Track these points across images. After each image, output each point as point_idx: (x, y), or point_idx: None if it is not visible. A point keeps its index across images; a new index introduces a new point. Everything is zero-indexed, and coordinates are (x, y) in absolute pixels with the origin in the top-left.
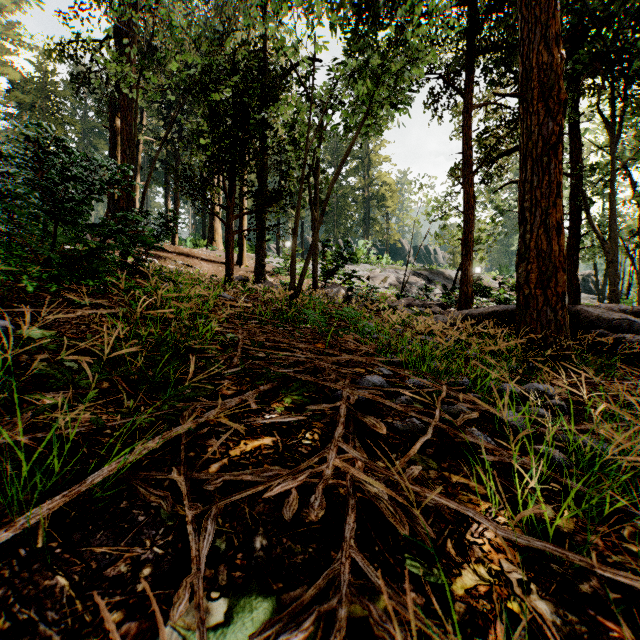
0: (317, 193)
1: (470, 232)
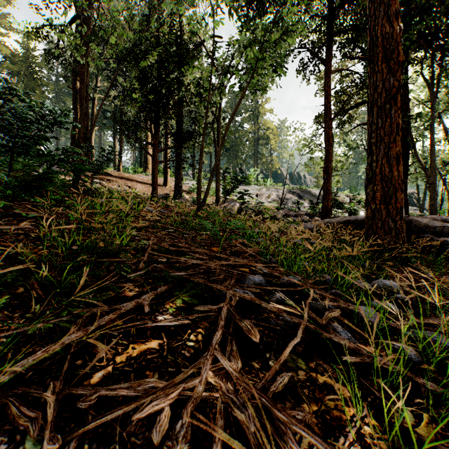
0: (219, 134)
1: (329, 162)
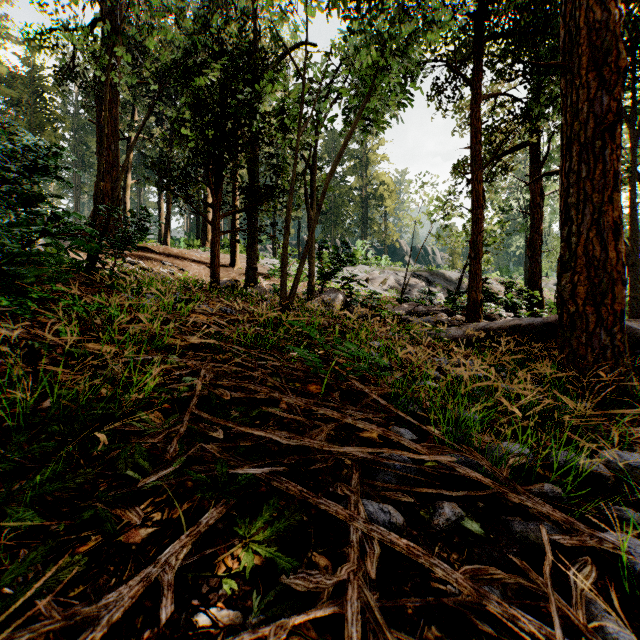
0: (313, 190)
1: (479, 233)
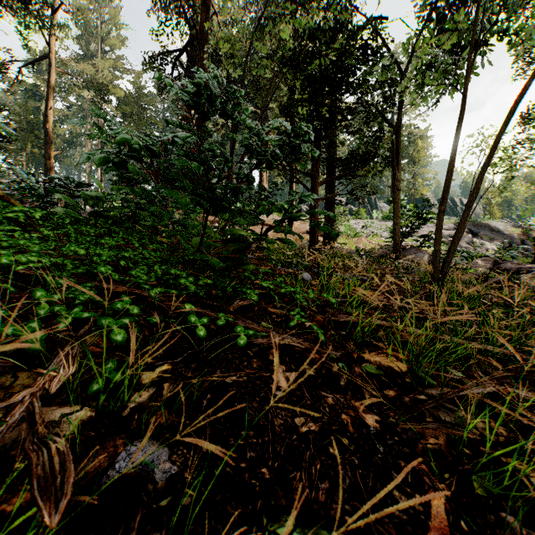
0: (399, 151)
1: None
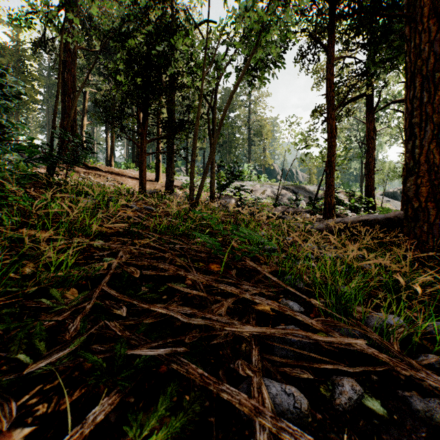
0: (214, 124)
1: (333, 155)
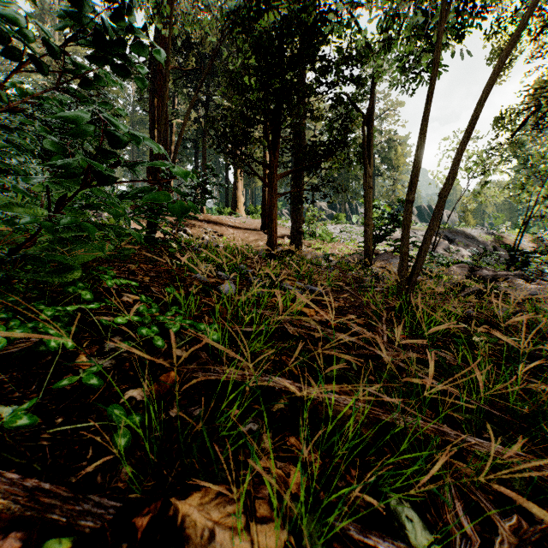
0: (370, 144)
1: None
